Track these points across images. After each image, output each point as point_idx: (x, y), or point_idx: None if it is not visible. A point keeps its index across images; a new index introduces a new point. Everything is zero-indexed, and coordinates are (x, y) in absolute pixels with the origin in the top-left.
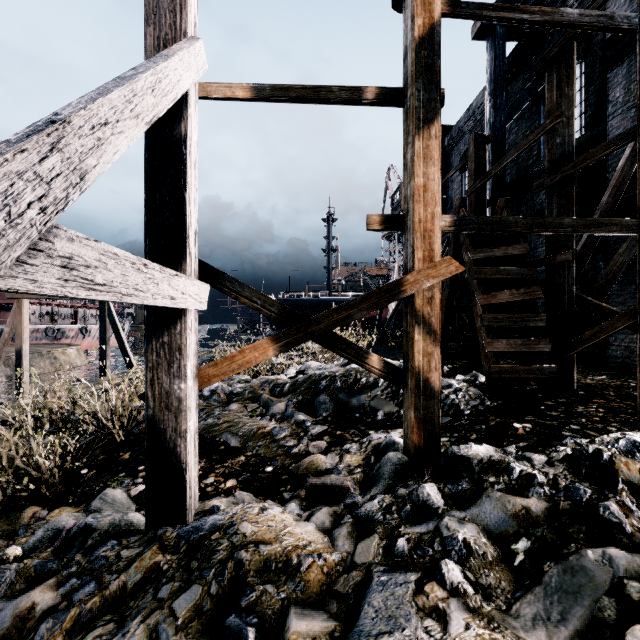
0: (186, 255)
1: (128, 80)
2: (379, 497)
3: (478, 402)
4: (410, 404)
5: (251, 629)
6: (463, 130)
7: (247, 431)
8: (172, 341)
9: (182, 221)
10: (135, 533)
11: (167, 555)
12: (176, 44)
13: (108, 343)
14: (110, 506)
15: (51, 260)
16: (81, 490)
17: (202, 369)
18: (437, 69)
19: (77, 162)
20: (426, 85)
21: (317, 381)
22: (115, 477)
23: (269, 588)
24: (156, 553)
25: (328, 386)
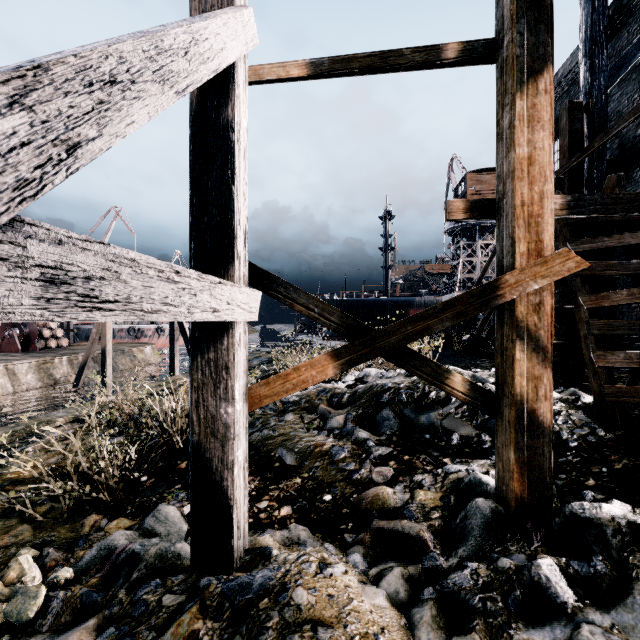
0: (233, 258)
1: (150, 33)
2: (471, 567)
3: (587, 431)
4: (508, 441)
5: None
6: None
7: (303, 447)
8: (218, 358)
9: (229, 219)
10: (181, 568)
11: (208, 621)
12: (220, 9)
13: (176, 343)
14: (162, 525)
15: (22, 272)
16: (139, 500)
17: (252, 388)
18: (547, 2)
19: (61, 129)
20: (532, 25)
21: (379, 393)
22: (171, 488)
23: None
24: (195, 618)
25: (392, 399)
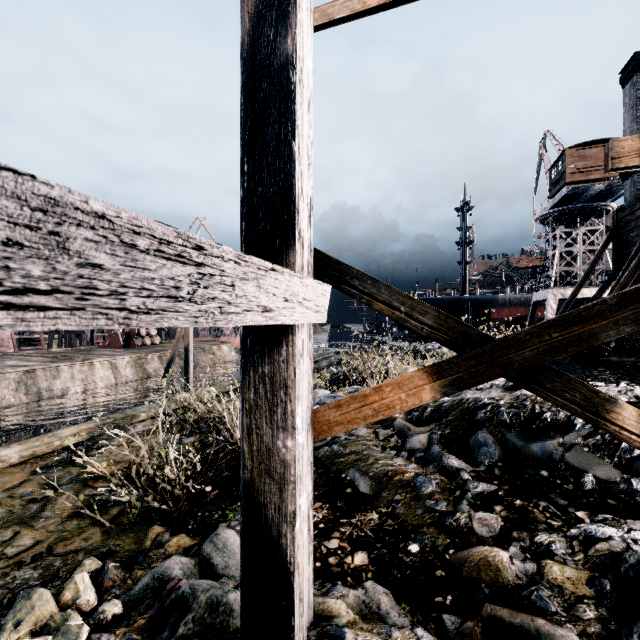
0: (294, 240)
1: None
2: None
3: None
4: None
5: None
6: None
7: (379, 472)
8: (275, 373)
9: (288, 187)
10: (234, 629)
11: None
12: None
13: None
14: (220, 555)
15: None
16: (201, 514)
17: (319, 411)
18: None
19: None
20: None
21: (471, 410)
22: (233, 505)
23: None
24: None
25: (489, 419)
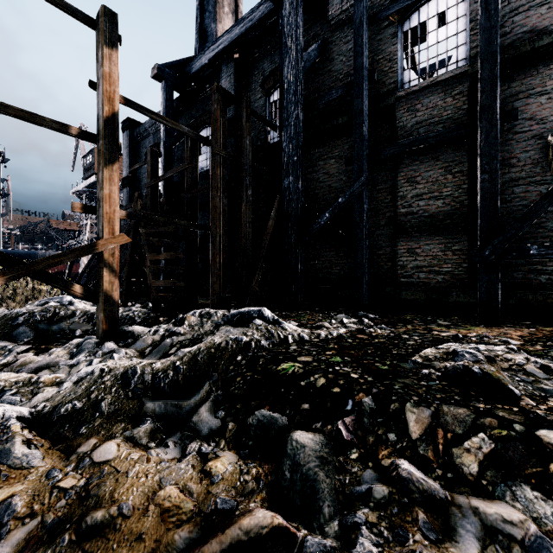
0: None
1: None
2: (82, 355)
3: (146, 315)
4: (101, 310)
5: (18, 397)
6: (148, 131)
7: None
8: None
9: None
10: None
11: None
12: None
13: None
14: None
15: None
16: None
17: None
18: (117, 137)
19: None
20: (111, 143)
21: (14, 318)
22: None
23: (22, 388)
24: None
25: (27, 320)
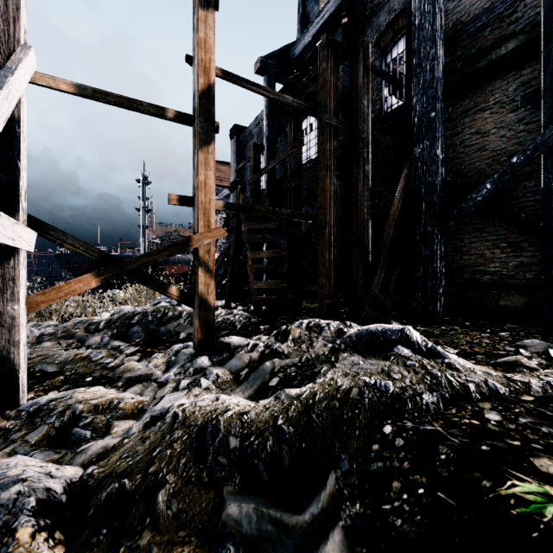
0: (19, 208)
1: None
2: (174, 370)
3: (247, 320)
4: (196, 316)
5: (88, 431)
6: (253, 133)
7: (64, 359)
8: (5, 273)
9: (15, 182)
10: None
11: (11, 421)
12: (14, 54)
13: None
14: None
15: None
16: None
17: (31, 297)
18: (213, 112)
19: None
20: (206, 120)
21: (131, 317)
22: None
23: (98, 416)
24: (1, 421)
25: (141, 320)
